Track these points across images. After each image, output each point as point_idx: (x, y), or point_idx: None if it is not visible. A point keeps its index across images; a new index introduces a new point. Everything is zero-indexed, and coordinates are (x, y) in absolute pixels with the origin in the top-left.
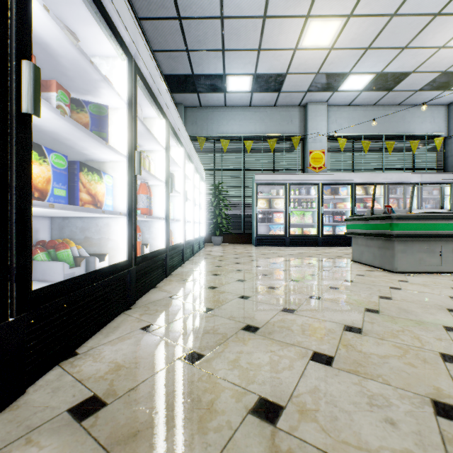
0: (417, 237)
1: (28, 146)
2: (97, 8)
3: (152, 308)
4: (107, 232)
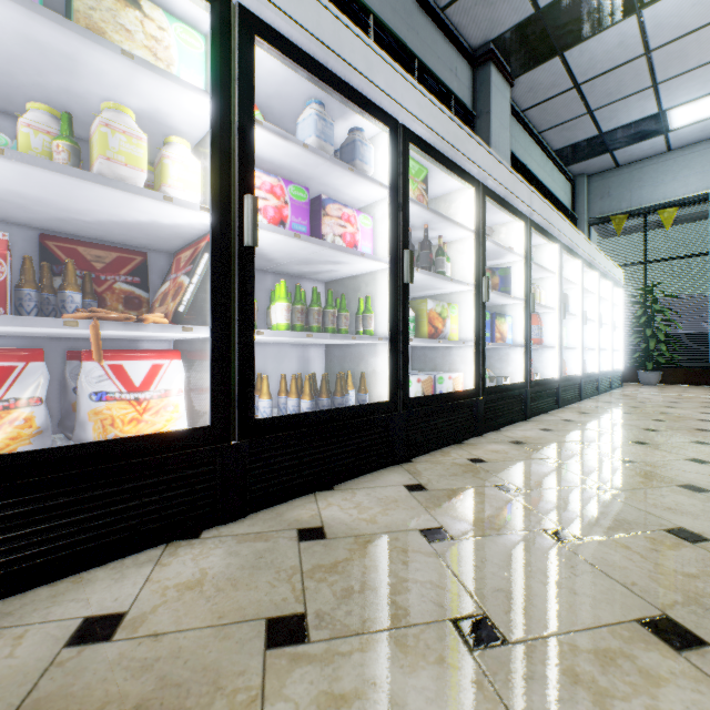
0: None
1: (484, 316)
2: (507, 211)
3: (545, 423)
4: (507, 360)
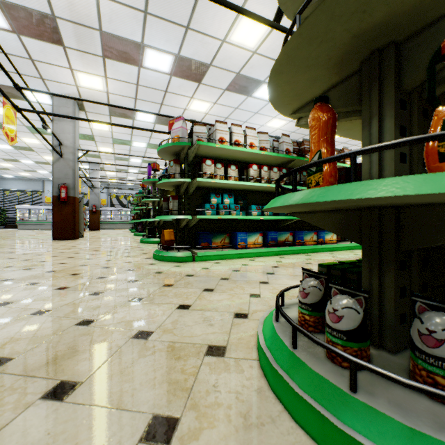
0: (21, 224)
1: None
2: None
3: None
4: None
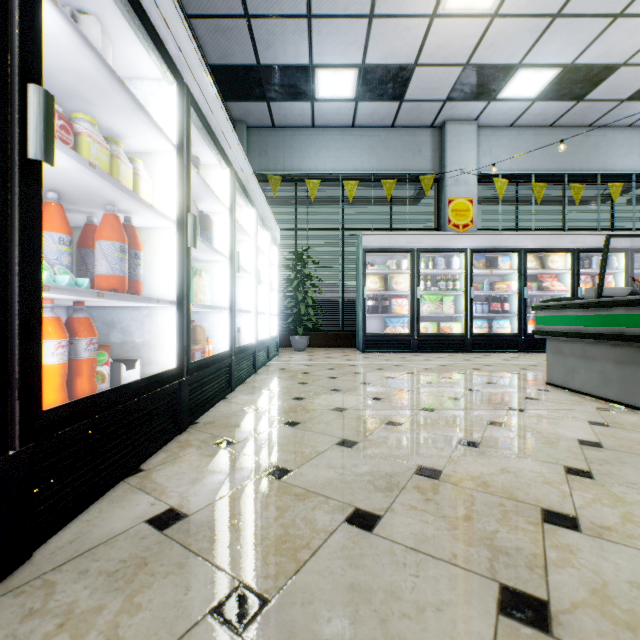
0: None
1: None
2: None
3: (58, 601)
4: None
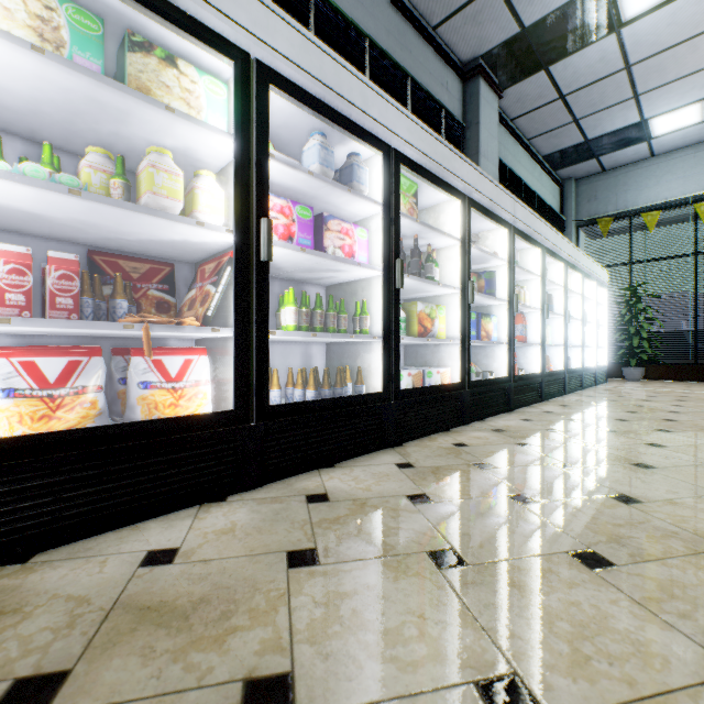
0: None
1: (470, 317)
2: (492, 220)
3: (527, 414)
4: (493, 356)
